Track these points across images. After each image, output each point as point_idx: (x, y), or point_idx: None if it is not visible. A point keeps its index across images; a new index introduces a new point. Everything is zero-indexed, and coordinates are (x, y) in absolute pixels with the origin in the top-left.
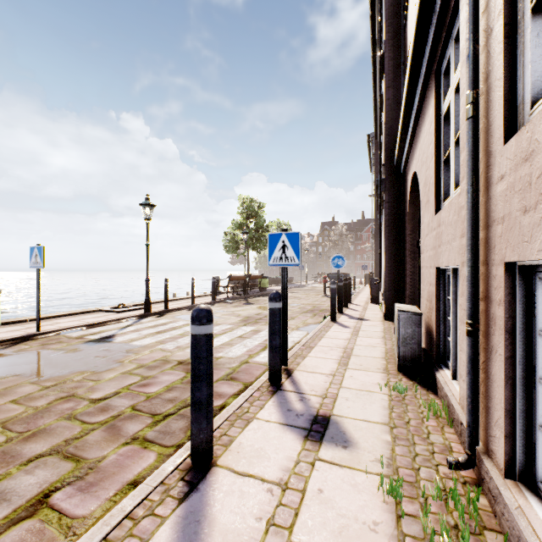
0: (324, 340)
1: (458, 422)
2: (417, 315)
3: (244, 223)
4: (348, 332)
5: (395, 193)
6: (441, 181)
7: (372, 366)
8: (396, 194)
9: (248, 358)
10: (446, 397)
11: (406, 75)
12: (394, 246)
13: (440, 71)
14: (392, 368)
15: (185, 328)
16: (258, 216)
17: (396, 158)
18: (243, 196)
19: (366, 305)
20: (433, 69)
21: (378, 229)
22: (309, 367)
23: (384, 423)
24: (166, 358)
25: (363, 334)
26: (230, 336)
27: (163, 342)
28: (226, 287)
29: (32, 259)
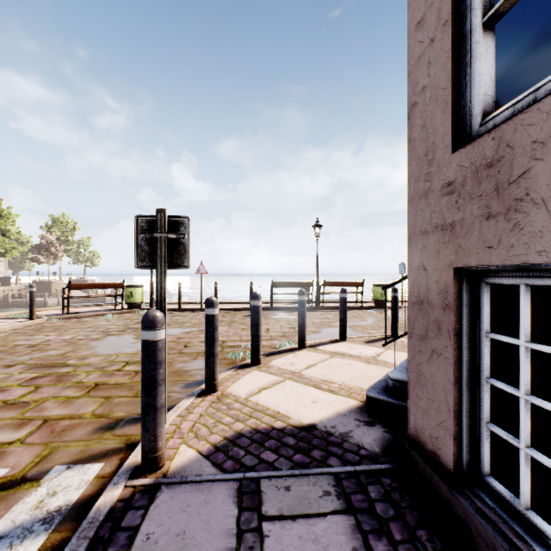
0: None
1: None
2: None
3: None
4: None
5: None
6: None
7: None
8: None
9: None
10: None
11: None
12: None
13: None
14: None
15: None
16: None
17: None
18: None
19: None
20: None
21: None
22: None
23: None
24: None
25: None
26: None
27: None
28: None
29: (399, 270)
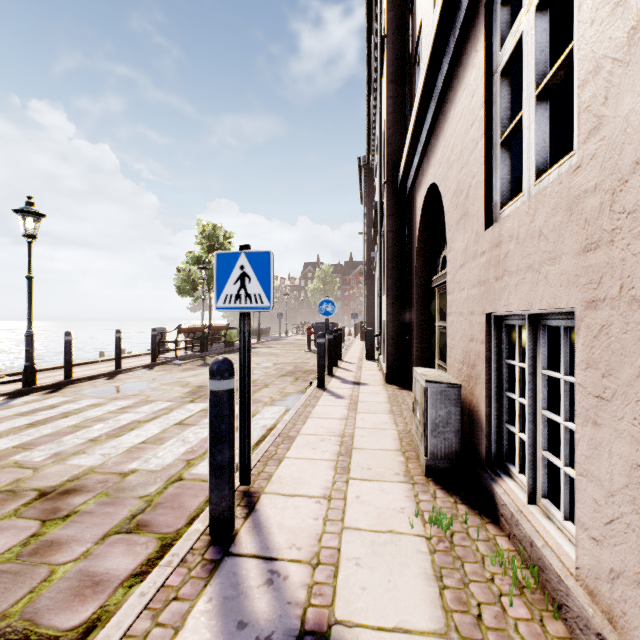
0: (311, 423)
1: (587, 626)
2: (453, 387)
3: (204, 256)
4: (343, 405)
5: (400, 219)
6: (495, 177)
7: (386, 469)
8: (401, 221)
9: (184, 469)
10: (533, 547)
11: (432, 28)
12: (398, 287)
13: (492, 5)
14: (416, 471)
15: (87, 412)
16: (224, 248)
17: (402, 172)
18: (203, 222)
19: (360, 362)
20: (479, 5)
21: (371, 270)
22: (287, 482)
23: (437, 630)
24: (16, 486)
25: (364, 407)
26: (163, 424)
27: (31, 446)
28: (174, 342)
29: None
